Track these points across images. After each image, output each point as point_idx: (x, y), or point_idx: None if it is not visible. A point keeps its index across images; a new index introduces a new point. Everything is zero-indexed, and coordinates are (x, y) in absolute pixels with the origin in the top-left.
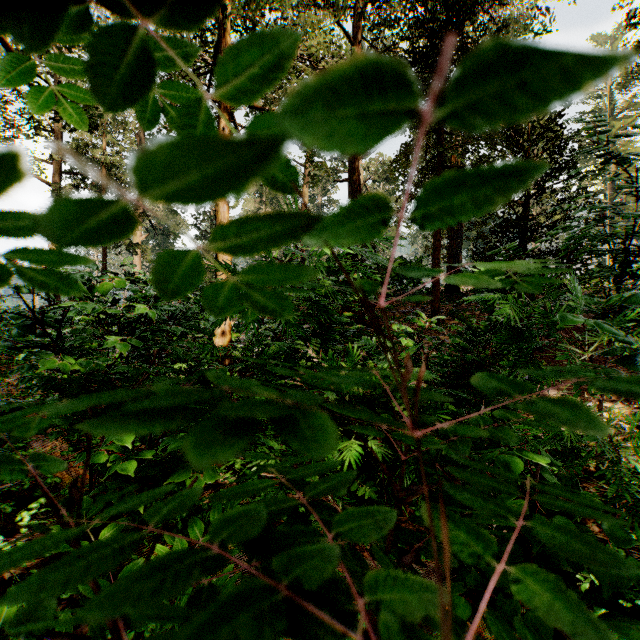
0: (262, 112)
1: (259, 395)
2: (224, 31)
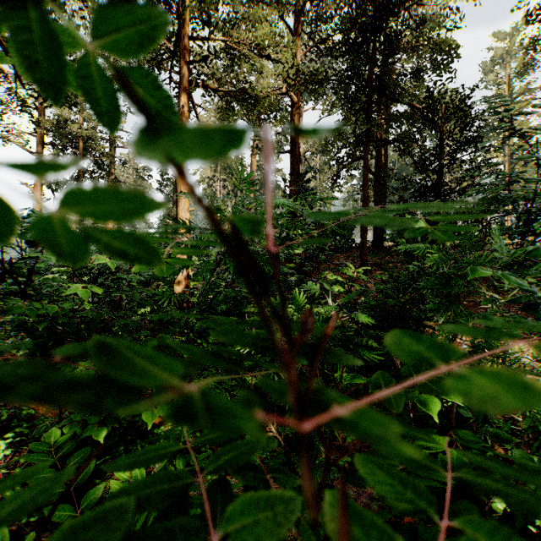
0: (216, 92)
1: (124, 380)
2: (183, 22)
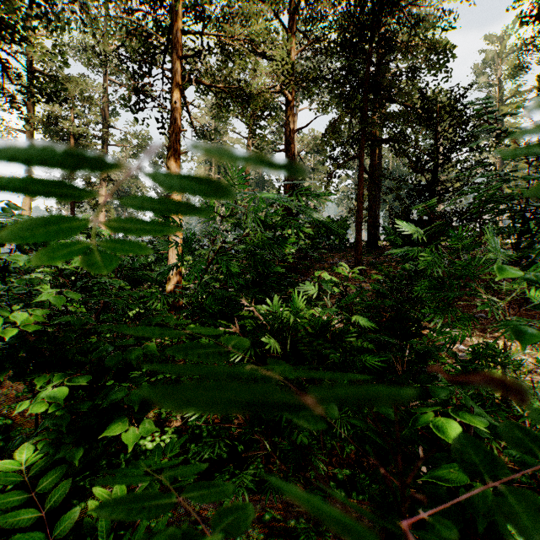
0: (209, 89)
1: None
2: (175, 16)
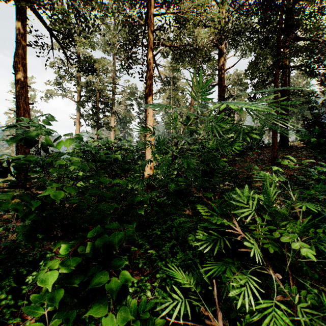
0: (170, 48)
1: None
2: (149, 7)
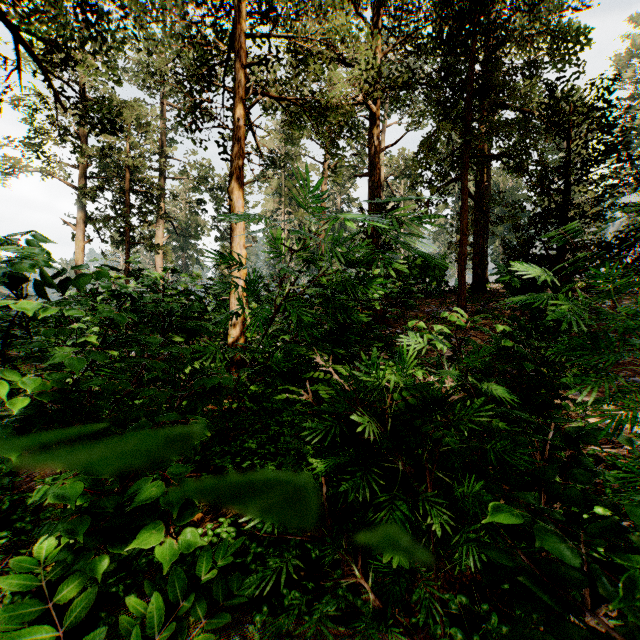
0: (278, 102)
1: None
2: (238, 18)
